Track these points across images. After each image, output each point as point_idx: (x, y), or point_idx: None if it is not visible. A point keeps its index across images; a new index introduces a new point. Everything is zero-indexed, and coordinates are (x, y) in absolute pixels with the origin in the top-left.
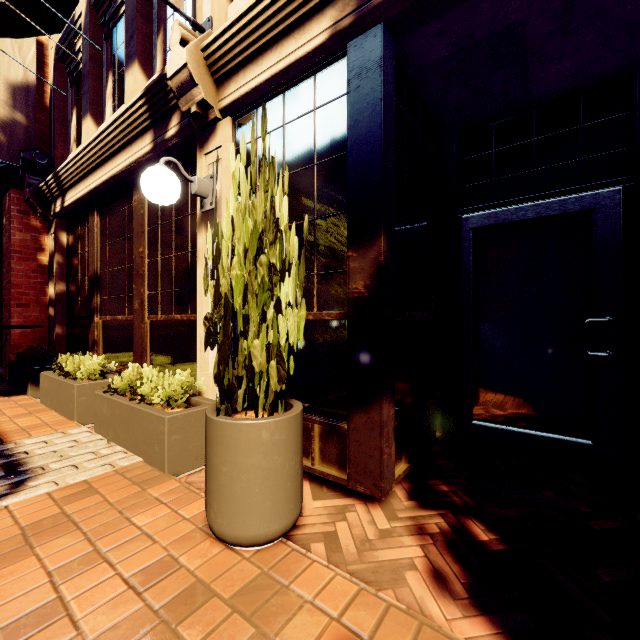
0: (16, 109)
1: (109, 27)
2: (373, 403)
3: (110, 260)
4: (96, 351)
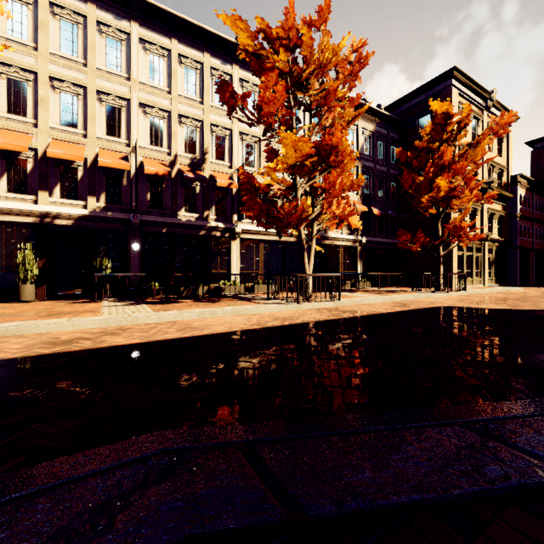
0: None
1: None
2: (43, 285)
3: None
4: None
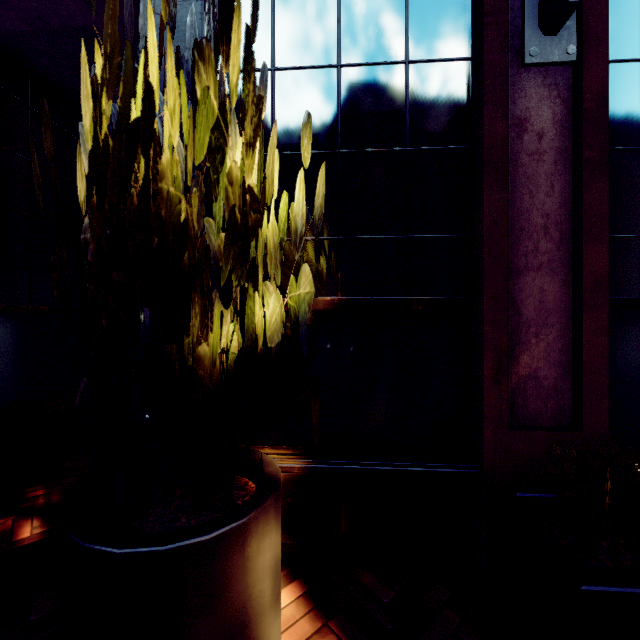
0: None
1: None
2: None
3: None
4: None
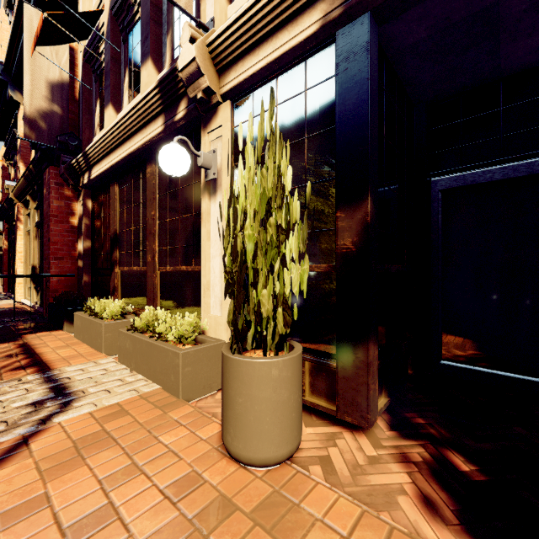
0: (54, 102)
1: (126, 32)
2: (360, 345)
3: (127, 222)
4: (116, 296)
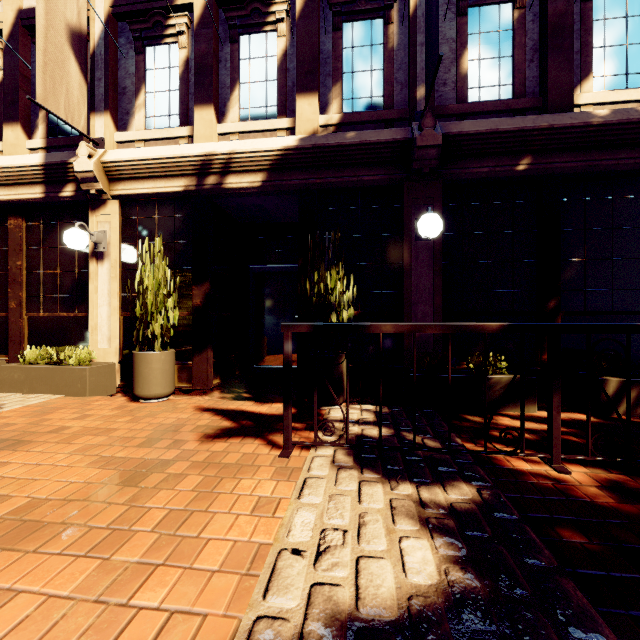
0: None
1: None
2: (204, 350)
3: None
4: None
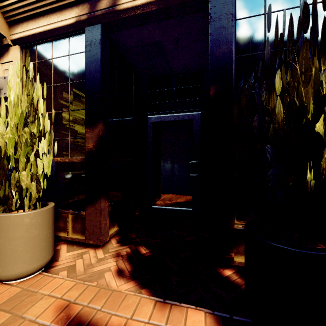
0: None
1: None
2: (97, 200)
3: None
4: None
